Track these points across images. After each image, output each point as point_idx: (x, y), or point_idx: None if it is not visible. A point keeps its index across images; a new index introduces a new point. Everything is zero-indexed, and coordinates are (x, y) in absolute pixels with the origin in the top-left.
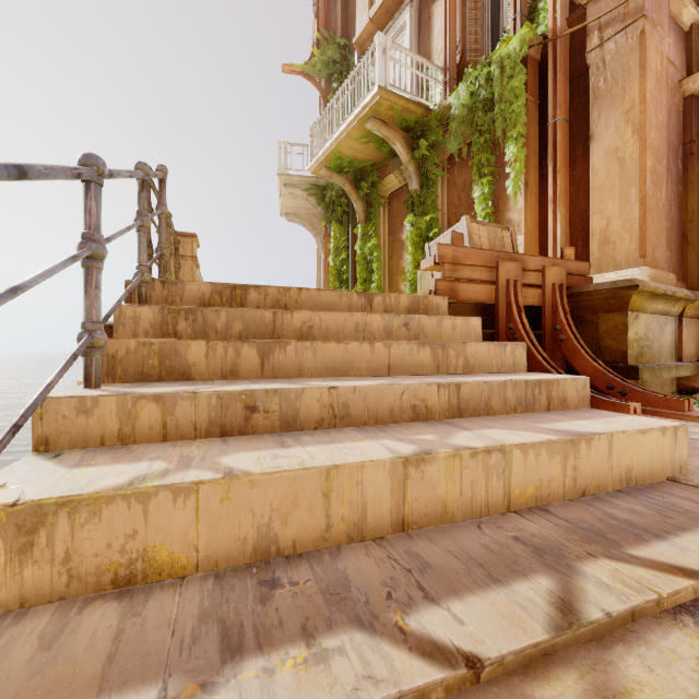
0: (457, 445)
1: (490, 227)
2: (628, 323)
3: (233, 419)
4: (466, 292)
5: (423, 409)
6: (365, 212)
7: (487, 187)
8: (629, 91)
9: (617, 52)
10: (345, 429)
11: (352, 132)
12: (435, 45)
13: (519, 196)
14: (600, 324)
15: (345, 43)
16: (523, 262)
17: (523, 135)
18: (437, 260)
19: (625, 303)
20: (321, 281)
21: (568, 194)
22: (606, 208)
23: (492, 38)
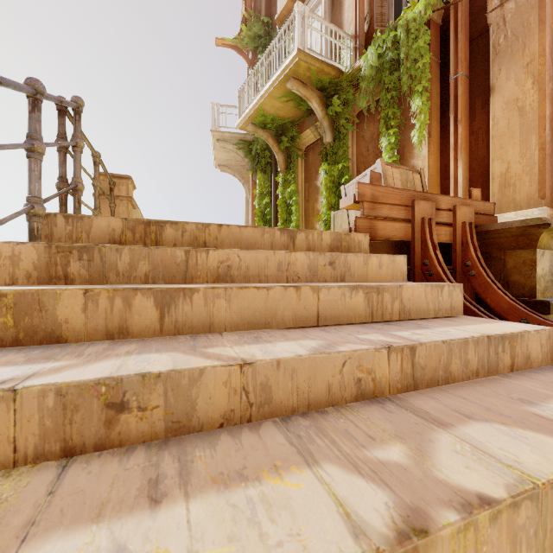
0: (456, 487)
1: (403, 170)
2: (537, 260)
3: (84, 427)
4: (384, 229)
5: (369, 382)
6: (285, 162)
7: (394, 137)
8: (529, 45)
9: (517, 11)
10: (265, 426)
11: (274, 92)
12: (345, 18)
13: (423, 145)
14: (507, 261)
15: (268, 20)
16: (436, 202)
17: (427, 91)
18: (357, 198)
19: (534, 240)
20: (249, 221)
21: (468, 143)
22: (507, 153)
23: (395, 10)
